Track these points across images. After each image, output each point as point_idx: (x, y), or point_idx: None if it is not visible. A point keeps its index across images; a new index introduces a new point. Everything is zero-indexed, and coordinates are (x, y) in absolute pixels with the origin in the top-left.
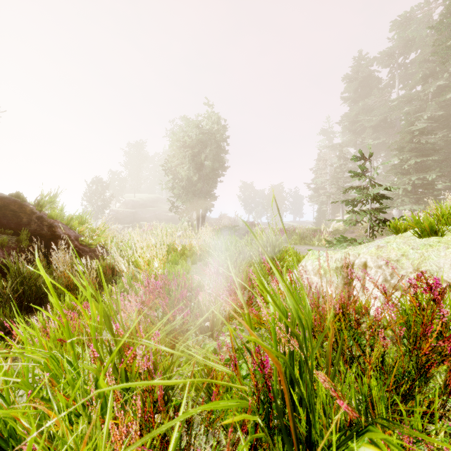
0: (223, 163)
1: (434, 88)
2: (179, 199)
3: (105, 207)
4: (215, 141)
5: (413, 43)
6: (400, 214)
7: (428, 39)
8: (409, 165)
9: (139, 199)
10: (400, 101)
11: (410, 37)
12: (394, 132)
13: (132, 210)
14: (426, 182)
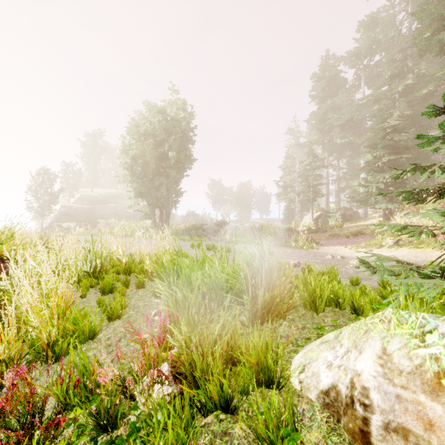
0: (189, 155)
1: (402, 87)
2: (139, 194)
3: (53, 202)
4: (181, 130)
5: (378, 45)
6: (366, 213)
7: (395, 39)
8: (381, 163)
9: (97, 194)
10: (369, 99)
11: (376, 38)
12: (360, 131)
13: (89, 206)
14: (400, 180)
